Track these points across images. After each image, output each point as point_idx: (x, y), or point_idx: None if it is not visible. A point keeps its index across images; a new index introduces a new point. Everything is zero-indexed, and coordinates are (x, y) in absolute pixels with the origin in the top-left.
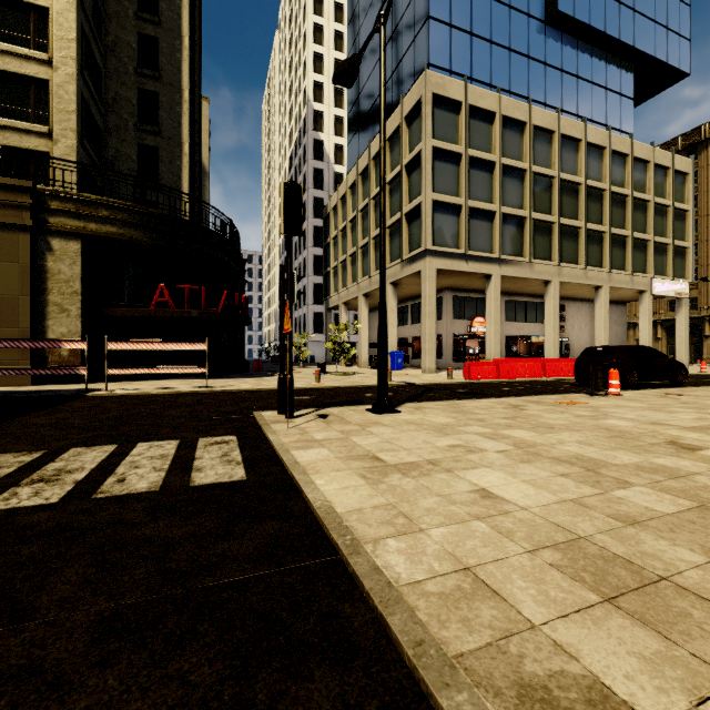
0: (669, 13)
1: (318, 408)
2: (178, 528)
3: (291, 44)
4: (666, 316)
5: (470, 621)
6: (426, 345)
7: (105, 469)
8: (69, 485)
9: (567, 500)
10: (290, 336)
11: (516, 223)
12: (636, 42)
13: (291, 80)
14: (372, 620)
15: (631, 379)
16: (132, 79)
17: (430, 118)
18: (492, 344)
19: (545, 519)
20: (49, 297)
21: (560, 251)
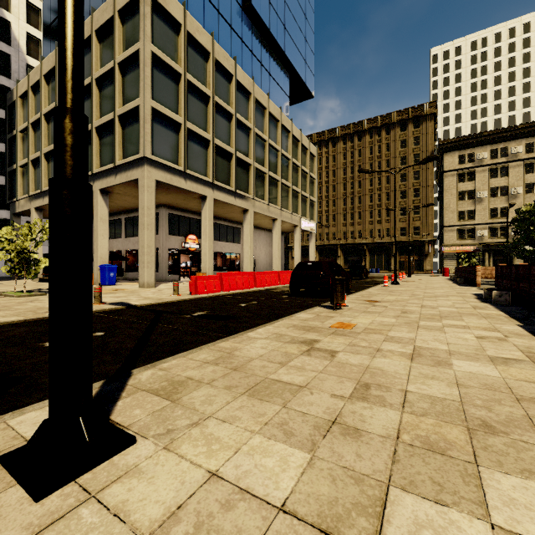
0: (306, 53)
1: None
2: None
3: None
4: None
5: None
6: (145, 258)
7: None
8: None
9: None
10: None
11: (225, 156)
12: (292, 60)
13: None
14: None
15: None
16: None
17: (150, 20)
18: (207, 258)
19: None
20: None
21: (254, 188)
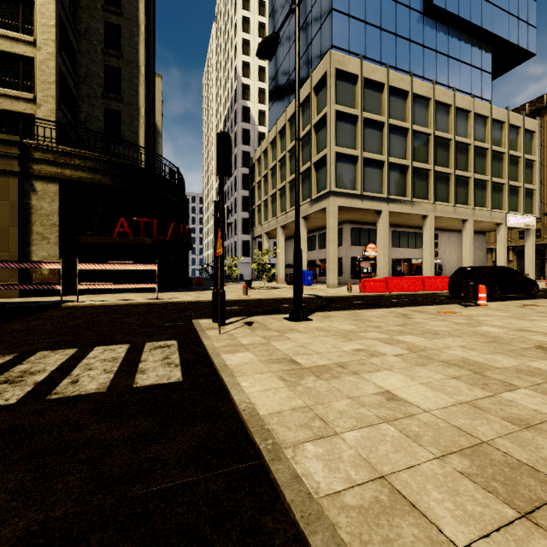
0: (520, 7)
1: (245, 317)
2: (116, 430)
3: (225, 33)
4: (516, 243)
5: (393, 543)
6: (330, 266)
7: (63, 371)
8: (29, 386)
9: (463, 403)
10: (221, 258)
11: (400, 170)
12: (494, 29)
13: (225, 60)
14: (293, 537)
15: (494, 293)
16: (100, 57)
17: (334, 87)
18: (381, 265)
19: (447, 422)
20: (33, 228)
21: (435, 192)
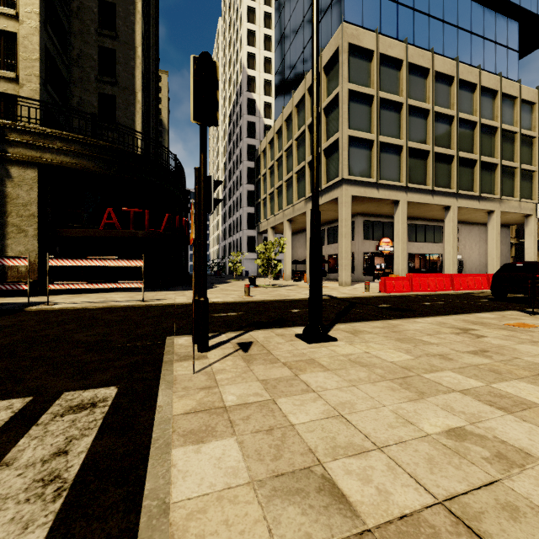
0: None
1: (242, 332)
2: None
3: (230, 26)
4: (538, 238)
5: None
6: (343, 262)
7: None
8: None
9: None
10: (203, 250)
11: (420, 156)
12: (522, 2)
13: (230, 54)
14: None
15: None
16: (93, 38)
17: (347, 64)
18: (399, 261)
19: None
20: (8, 219)
21: (458, 180)
